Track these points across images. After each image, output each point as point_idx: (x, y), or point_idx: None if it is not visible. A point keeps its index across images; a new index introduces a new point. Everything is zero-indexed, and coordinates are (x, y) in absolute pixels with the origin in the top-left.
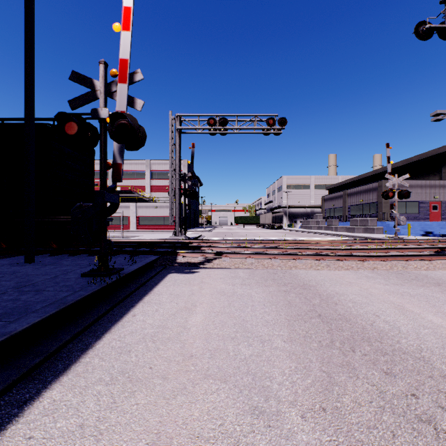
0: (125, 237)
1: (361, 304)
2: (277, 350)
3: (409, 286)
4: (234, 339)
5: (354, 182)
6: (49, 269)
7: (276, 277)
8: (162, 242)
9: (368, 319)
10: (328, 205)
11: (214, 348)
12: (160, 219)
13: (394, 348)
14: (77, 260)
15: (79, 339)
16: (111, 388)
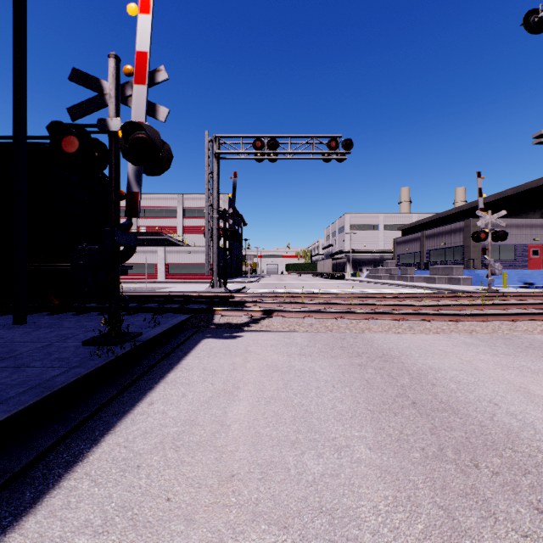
0: (151, 289)
1: (468, 386)
2: (361, 465)
3: (525, 357)
4: (295, 444)
5: (433, 221)
6: (43, 333)
7: (345, 343)
8: (195, 296)
9: (484, 410)
10: (402, 249)
11: (267, 460)
12: (195, 267)
13: (537, 462)
14: (84, 320)
15: (66, 445)
16: (102, 542)
